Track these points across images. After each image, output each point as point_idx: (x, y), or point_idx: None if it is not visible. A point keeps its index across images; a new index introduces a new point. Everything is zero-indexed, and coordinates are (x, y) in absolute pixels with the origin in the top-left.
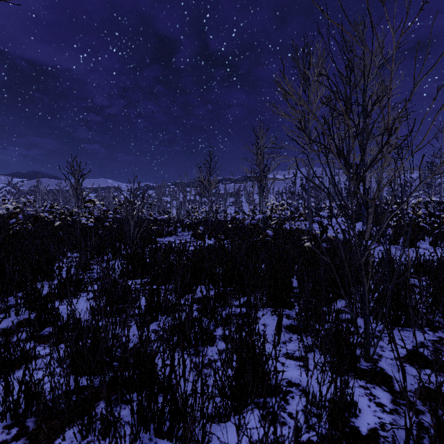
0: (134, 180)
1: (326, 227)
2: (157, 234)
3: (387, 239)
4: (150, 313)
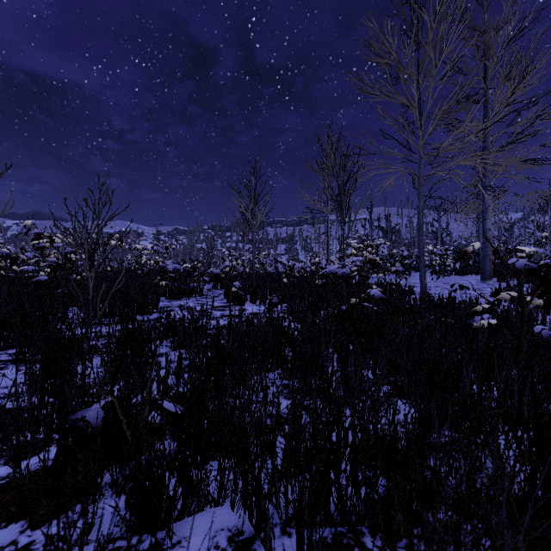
0: (100, 189)
1: None
2: (168, 293)
3: None
4: None
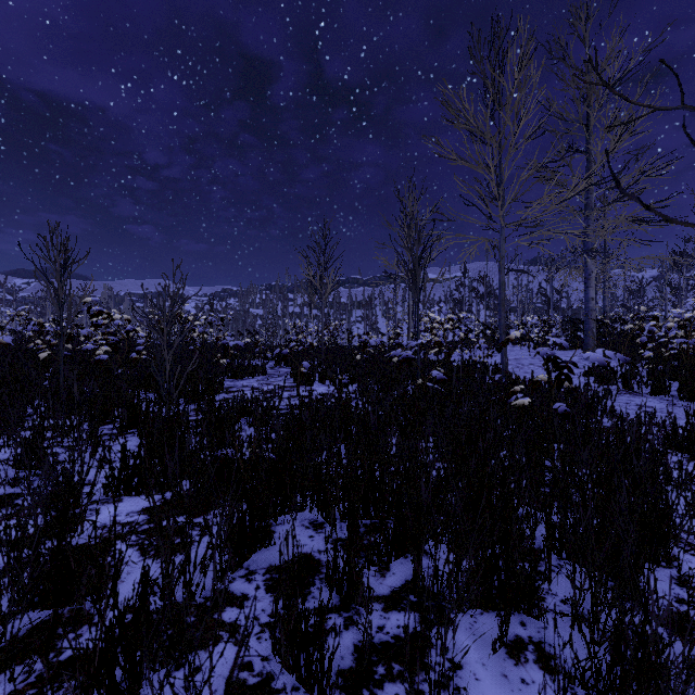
0: (174, 273)
1: (567, 368)
2: (230, 372)
3: (643, 384)
4: (103, 687)
